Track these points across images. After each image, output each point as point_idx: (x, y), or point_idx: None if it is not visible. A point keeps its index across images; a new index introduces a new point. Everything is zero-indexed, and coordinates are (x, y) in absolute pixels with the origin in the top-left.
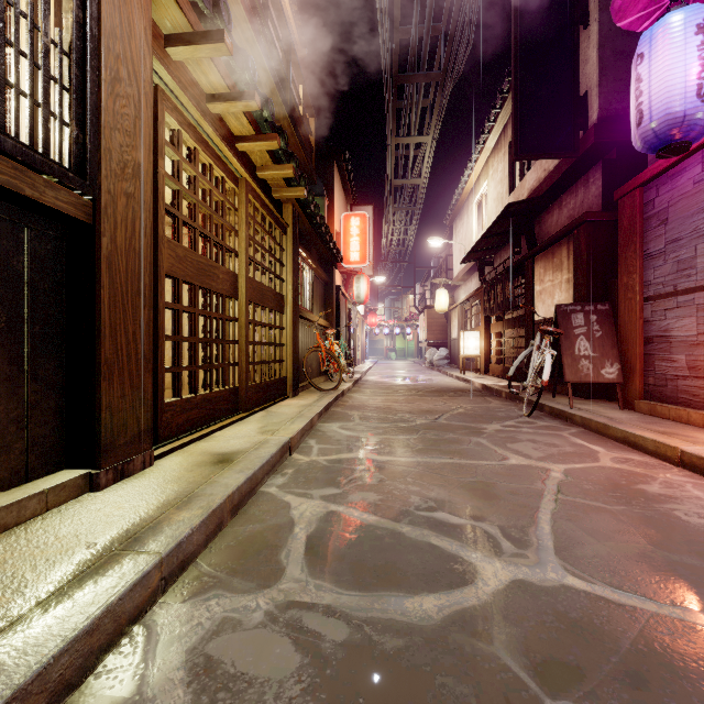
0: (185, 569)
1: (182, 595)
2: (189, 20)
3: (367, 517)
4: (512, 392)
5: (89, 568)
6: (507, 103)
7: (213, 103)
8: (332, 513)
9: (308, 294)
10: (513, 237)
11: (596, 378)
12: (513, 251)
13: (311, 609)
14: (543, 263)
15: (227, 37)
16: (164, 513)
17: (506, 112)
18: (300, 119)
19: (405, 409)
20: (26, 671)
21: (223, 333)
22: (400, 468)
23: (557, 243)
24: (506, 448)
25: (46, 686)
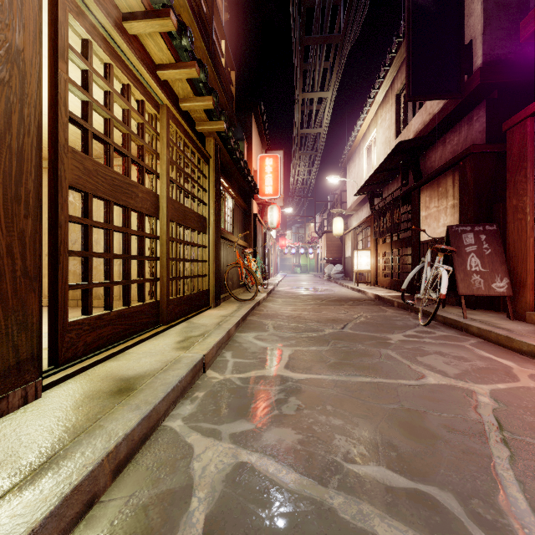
0: None
1: None
2: None
3: (286, 475)
4: (407, 303)
5: None
6: (395, 62)
7: (129, 22)
8: (242, 466)
9: (229, 218)
10: (401, 171)
11: (487, 292)
12: (401, 183)
13: None
14: (429, 192)
15: None
16: None
17: (394, 70)
18: (222, 69)
19: (313, 318)
20: None
21: (143, 250)
22: (317, 389)
23: (442, 174)
24: (418, 362)
25: None
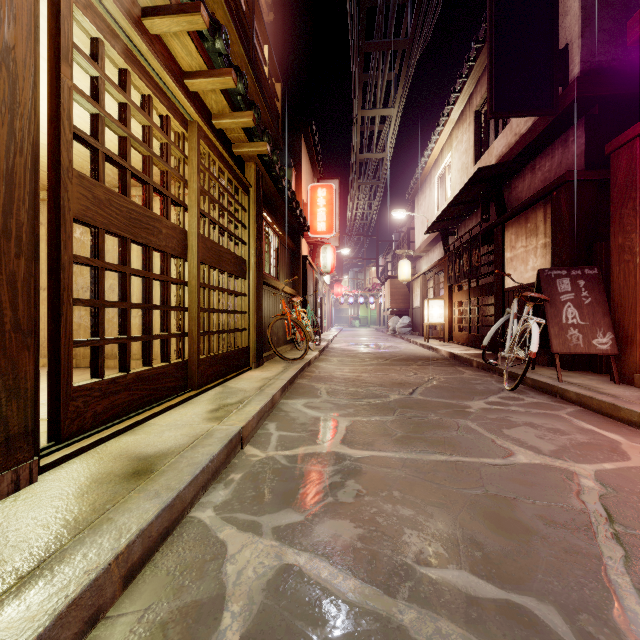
0: None
1: None
2: None
3: (343, 582)
4: (490, 363)
5: None
6: (474, 72)
7: (150, 18)
8: (288, 570)
9: (274, 261)
10: (481, 204)
11: (587, 349)
12: (481, 218)
13: None
14: (515, 229)
15: None
16: None
17: (472, 82)
18: (265, 80)
19: (375, 381)
20: None
21: (168, 299)
22: (381, 470)
23: (531, 207)
24: (504, 436)
25: None
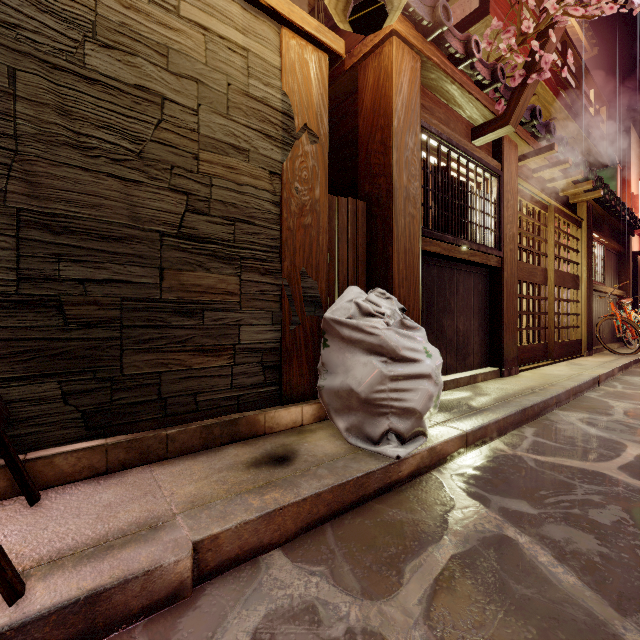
0: (560, 406)
1: (564, 410)
2: (532, 147)
3: None
4: None
5: (530, 391)
6: None
7: (537, 173)
8: (639, 408)
9: (599, 268)
10: None
11: None
12: None
13: (632, 423)
14: None
15: (555, 146)
16: (543, 386)
17: None
18: (592, 120)
19: None
20: (536, 400)
21: (539, 308)
22: None
23: None
24: None
25: (539, 408)
